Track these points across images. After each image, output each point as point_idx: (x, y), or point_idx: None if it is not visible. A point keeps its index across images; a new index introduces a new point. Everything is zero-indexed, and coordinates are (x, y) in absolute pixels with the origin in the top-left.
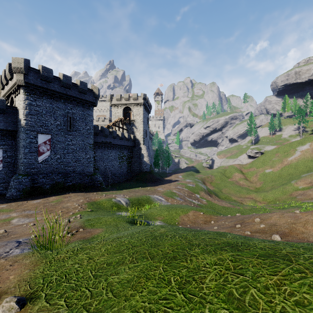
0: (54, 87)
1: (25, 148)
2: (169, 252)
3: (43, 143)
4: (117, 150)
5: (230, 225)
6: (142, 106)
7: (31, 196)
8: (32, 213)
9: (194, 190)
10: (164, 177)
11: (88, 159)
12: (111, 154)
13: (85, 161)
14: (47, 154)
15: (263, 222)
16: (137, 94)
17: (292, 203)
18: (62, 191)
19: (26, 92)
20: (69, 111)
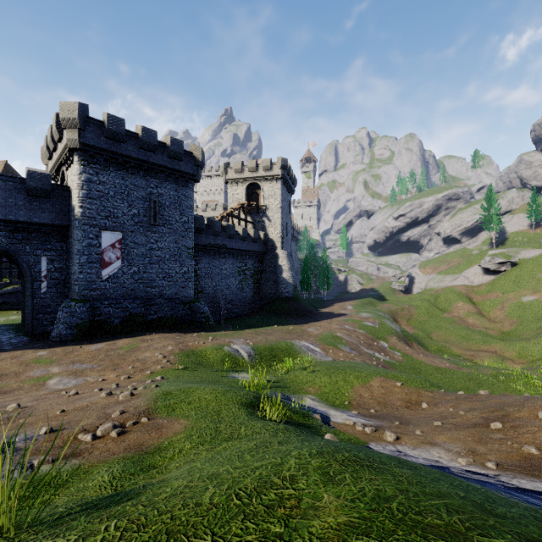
0: (127, 150)
1: (81, 256)
2: None
3: (110, 246)
4: (236, 260)
5: (472, 419)
6: (279, 181)
7: (89, 337)
8: (84, 369)
9: (378, 333)
10: (319, 308)
11: (184, 274)
12: (225, 266)
13: (180, 277)
14: (116, 265)
15: None
16: (270, 160)
17: None
18: (141, 329)
19: (83, 160)
20: (152, 191)
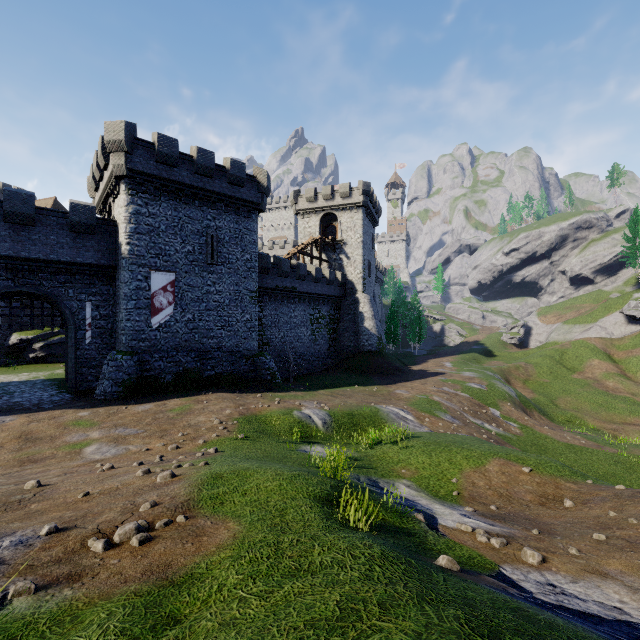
0: (180, 175)
1: (129, 301)
2: None
3: (160, 289)
4: (308, 306)
5: None
6: (360, 210)
7: (137, 395)
8: (127, 435)
9: (486, 398)
10: (410, 365)
11: (247, 322)
12: (295, 313)
13: (241, 326)
14: (168, 311)
15: None
16: (349, 185)
17: None
18: (196, 388)
19: (130, 189)
20: (209, 224)
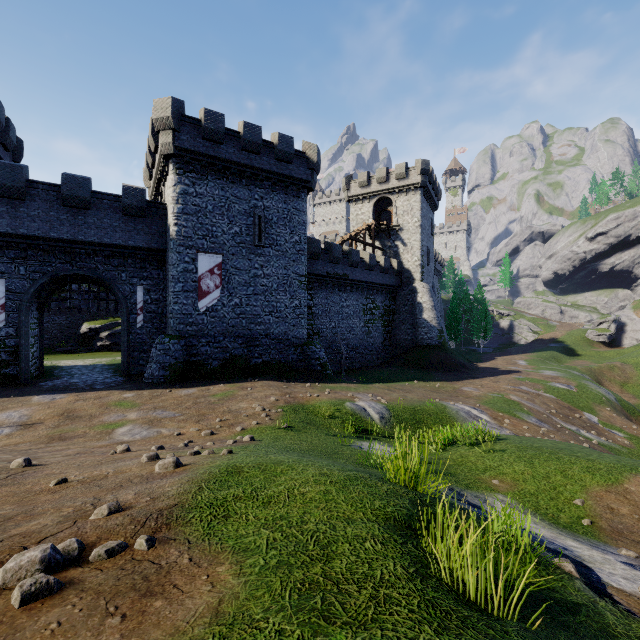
0: (227, 153)
1: (176, 283)
2: None
3: (207, 271)
4: (360, 295)
5: None
6: (417, 192)
7: (183, 380)
8: (163, 418)
9: (577, 401)
10: (476, 362)
11: (296, 308)
12: (346, 302)
13: (290, 312)
14: (215, 295)
15: None
16: (405, 165)
17: None
18: (242, 375)
19: (178, 169)
20: (257, 204)
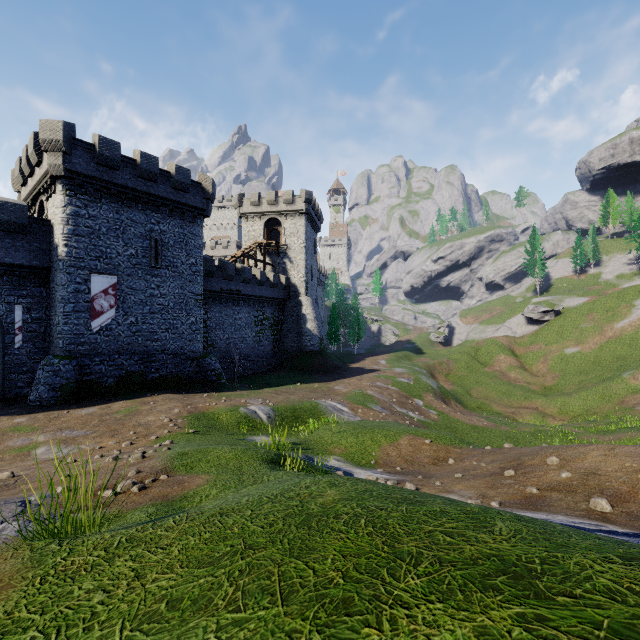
0: (123, 178)
1: (66, 304)
2: (336, 577)
3: (101, 292)
4: (252, 308)
5: (491, 469)
6: (302, 217)
7: (77, 400)
8: (76, 436)
9: (412, 390)
10: (349, 363)
11: (192, 325)
12: (239, 315)
13: (186, 329)
14: (109, 315)
15: (568, 466)
16: (292, 192)
17: (625, 421)
18: (139, 390)
19: (68, 190)
20: (153, 228)
